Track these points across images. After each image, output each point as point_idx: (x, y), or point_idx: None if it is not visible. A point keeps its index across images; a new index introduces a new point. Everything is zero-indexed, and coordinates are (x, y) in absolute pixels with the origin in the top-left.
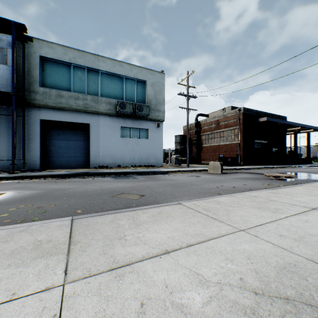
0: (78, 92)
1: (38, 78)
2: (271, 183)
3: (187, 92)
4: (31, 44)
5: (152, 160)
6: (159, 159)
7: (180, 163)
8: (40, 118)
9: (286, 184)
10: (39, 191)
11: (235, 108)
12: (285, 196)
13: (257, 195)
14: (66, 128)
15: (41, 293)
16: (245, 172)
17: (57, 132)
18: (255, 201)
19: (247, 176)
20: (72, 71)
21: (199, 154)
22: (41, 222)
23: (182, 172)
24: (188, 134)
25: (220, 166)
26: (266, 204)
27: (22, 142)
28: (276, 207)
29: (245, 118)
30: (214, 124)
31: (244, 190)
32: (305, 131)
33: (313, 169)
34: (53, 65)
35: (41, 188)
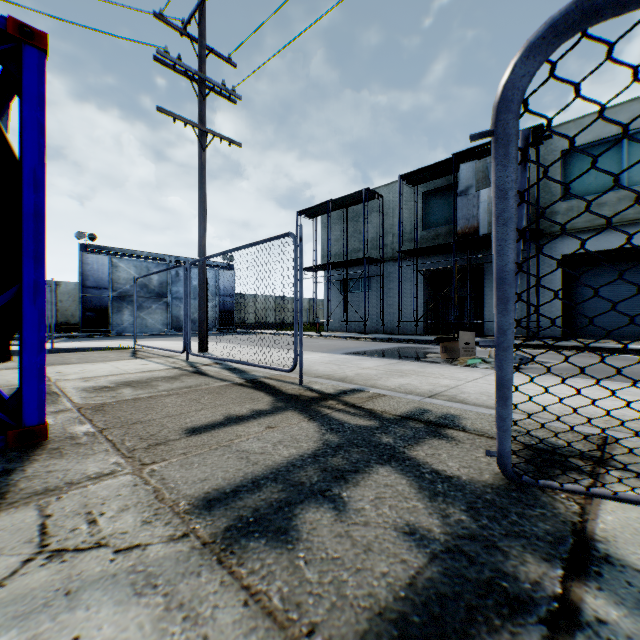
0: (637, 184)
1: (556, 190)
2: None
3: None
4: (546, 141)
5: None
6: None
7: None
8: (560, 253)
9: None
10: (579, 364)
11: None
12: None
13: None
14: (609, 262)
15: (633, 403)
16: None
17: (590, 272)
18: None
19: None
20: (623, 148)
21: None
22: (610, 382)
23: None
24: None
25: None
26: None
27: (533, 296)
28: None
29: None
30: None
31: None
32: None
33: None
34: (583, 156)
35: (578, 362)
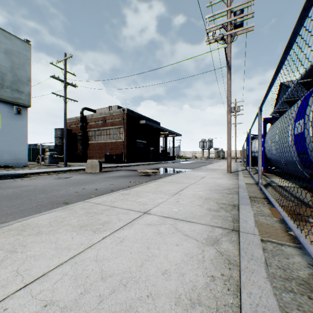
0: None
1: None
2: (138, 180)
3: (64, 78)
4: None
5: (7, 159)
6: (22, 157)
7: (57, 161)
8: None
9: (149, 180)
10: None
11: (121, 108)
12: (133, 197)
13: (104, 201)
14: None
15: None
16: (125, 169)
17: None
18: (91, 213)
19: (123, 173)
20: None
21: (86, 151)
22: None
23: (50, 173)
24: (66, 127)
25: (98, 165)
26: (99, 217)
27: None
28: (107, 220)
29: (128, 118)
30: (101, 121)
31: (106, 191)
32: (172, 135)
33: (175, 164)
34: None
35: None
